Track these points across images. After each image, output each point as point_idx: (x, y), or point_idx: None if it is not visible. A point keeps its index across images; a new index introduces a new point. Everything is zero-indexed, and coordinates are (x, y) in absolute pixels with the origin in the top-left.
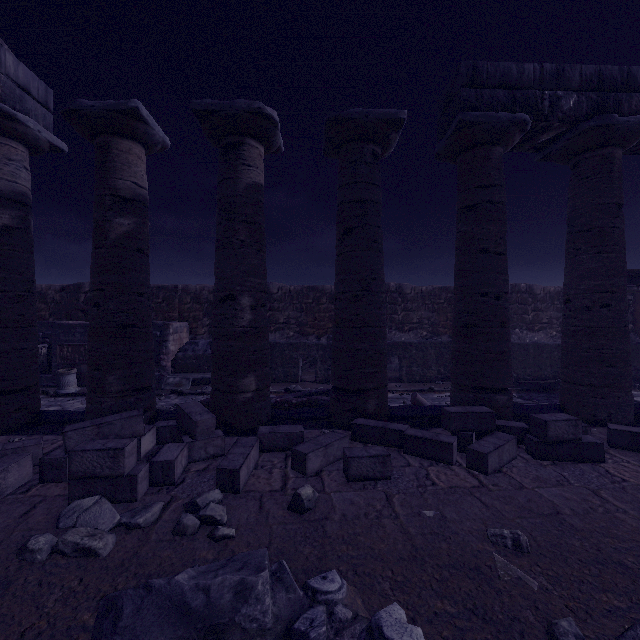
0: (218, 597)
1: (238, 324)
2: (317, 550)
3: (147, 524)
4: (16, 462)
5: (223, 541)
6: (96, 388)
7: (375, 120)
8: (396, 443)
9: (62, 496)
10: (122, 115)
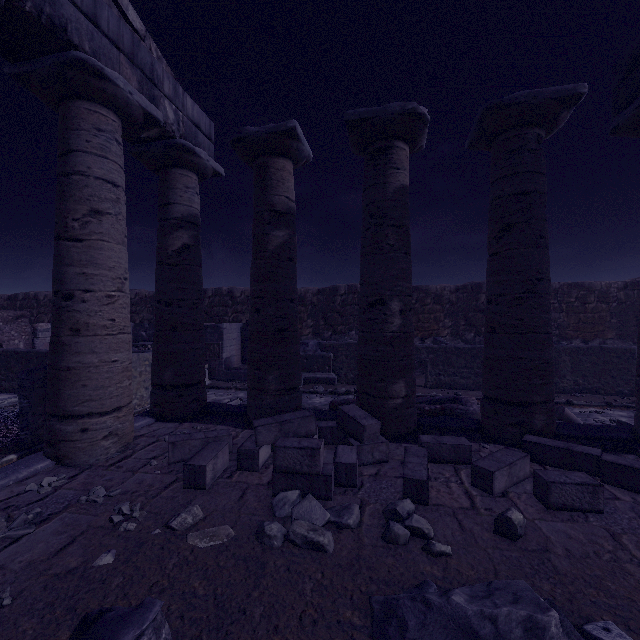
0: (506, 630)
1: (388, 329)
2: (559, 588)
3: (354, 526)
4: (221, 450)
5: (441, 558)
6: (258, 386)
7: (545, 100)
8: (586, 469)
9: (262, 485)
10: (280, 136)
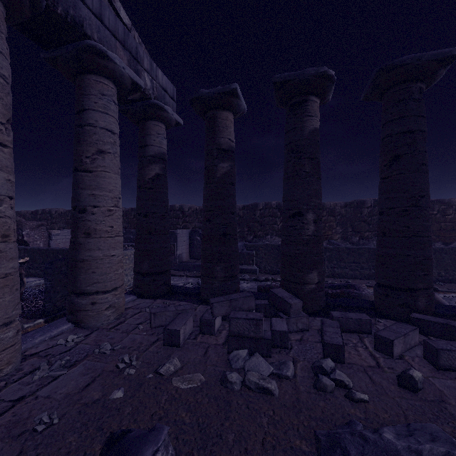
0: None
1: (305, 233)
2: None
3: (291, 377)
4: (188, 319)
5: (360, 403)
6: (209, 274)
7: (427, 61)
8: None
9: (218, 345)
10: (225, 95)
